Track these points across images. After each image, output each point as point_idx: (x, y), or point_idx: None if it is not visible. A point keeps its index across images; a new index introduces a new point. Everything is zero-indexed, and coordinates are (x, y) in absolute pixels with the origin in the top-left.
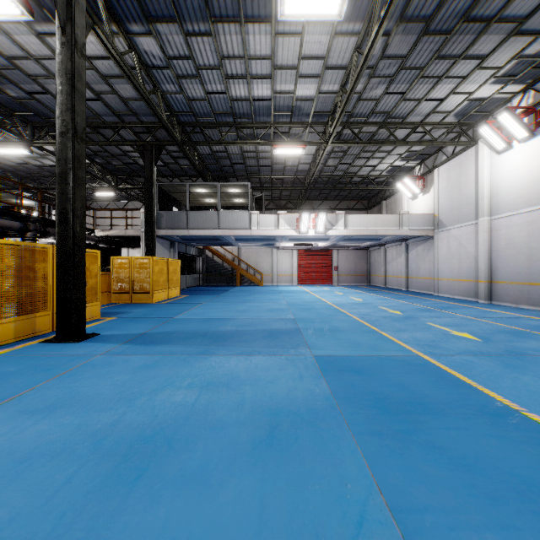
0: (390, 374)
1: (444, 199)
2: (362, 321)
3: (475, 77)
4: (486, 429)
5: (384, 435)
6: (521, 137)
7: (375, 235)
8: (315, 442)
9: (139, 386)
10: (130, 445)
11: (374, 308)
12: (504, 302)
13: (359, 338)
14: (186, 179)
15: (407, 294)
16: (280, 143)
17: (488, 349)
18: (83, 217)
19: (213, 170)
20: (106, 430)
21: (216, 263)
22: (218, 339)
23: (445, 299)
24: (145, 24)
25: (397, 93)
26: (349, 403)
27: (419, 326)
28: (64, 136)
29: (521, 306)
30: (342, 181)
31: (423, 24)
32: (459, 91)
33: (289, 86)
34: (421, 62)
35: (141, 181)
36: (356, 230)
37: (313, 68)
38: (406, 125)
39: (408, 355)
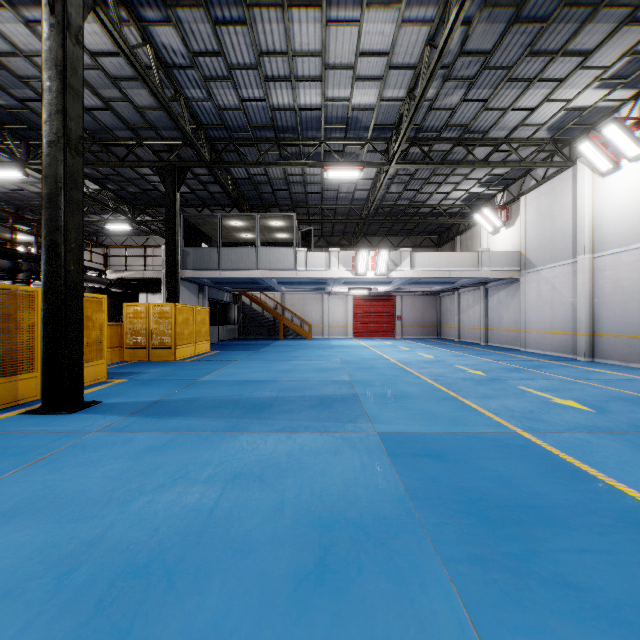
0: (482, 460)
1: (533, 233)
2: (436, 384)
3: (575, 79)
4: (636, 553)
5: (489, 563)
6: (631, 155)
7: (448, 278)
8: (387, 576)
9: (140, 478)
10: (110, 582)
11: (449, 367)
12: (610, 360)
13: (434, 408)
14: (219, 209)
15: (487, 349)
16: (332, 164)
17: (606, 423)
18: (78, 251)
19: (251, 198)
20: (80, 554)
21: (255, 312)
22: (254, 409)
23: (535, 355)
24: (162, 10)
25: (478, 100)
26: (432, 507)
27: (510, 390)
28: (53, 146)
29: (632, 365)
30: (407, 213)
31: (514, 9)
32: (554, 98)
33: (344, 91)
34: (509, 60)
35: (163, 213)
36: (425, 271)
37: (374, 68)
38: (487, 141)
39: (503, 432)
